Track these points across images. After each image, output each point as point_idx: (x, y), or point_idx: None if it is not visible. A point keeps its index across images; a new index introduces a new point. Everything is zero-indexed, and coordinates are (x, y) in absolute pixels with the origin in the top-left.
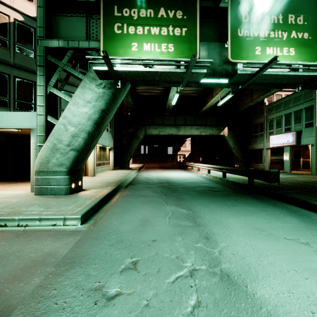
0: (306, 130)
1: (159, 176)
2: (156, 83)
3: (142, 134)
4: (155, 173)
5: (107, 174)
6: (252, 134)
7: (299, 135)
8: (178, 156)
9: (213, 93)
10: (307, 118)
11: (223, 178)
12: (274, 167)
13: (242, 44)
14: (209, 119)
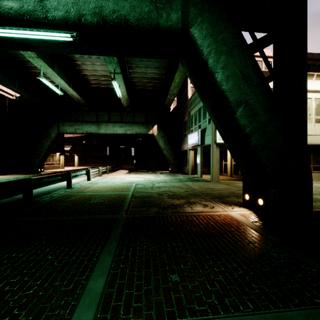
0: (209, 126)
1: None
2: None
3: (55, 132)
4: None
5: None
6: (183, 134)
7: (204, 133)
8: None
9: None
10: None
11: (67, 188)
12: None
13: None
14: (138, 116)
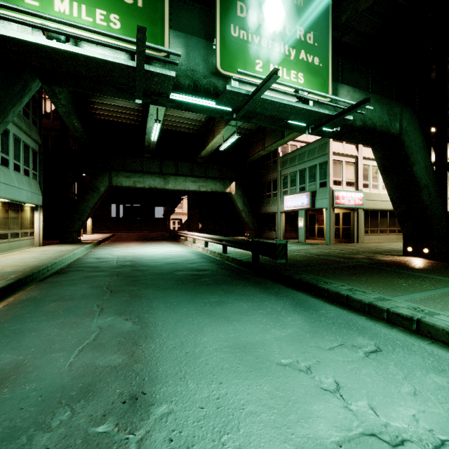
0: (321, 190)
1: (127, 253)
2: (96, 87)
3: (105, 185)
4: (123, 248)
5: (19, 255)
6: (265, 194)
7: (314, 196)
8: (171, 222)
9: (214, 131)
10: (322, 176)
11: (223, 253)
12: (289, 235)
13: (238, 50)
14: (212, 169)
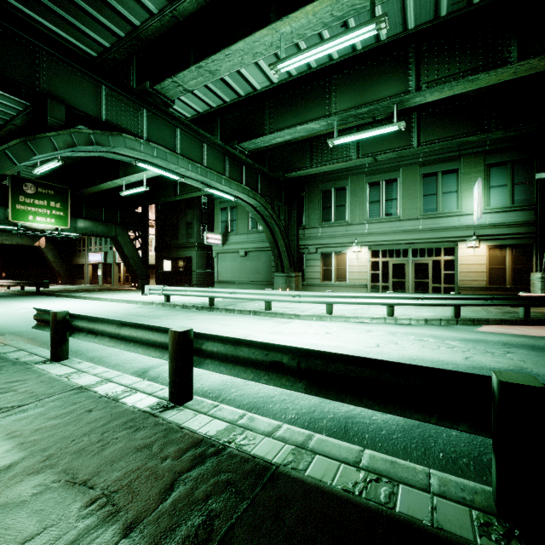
0: (110, 252)
1: None
2: None
3: None
4: None
5: None
6: (77, 248)
7: (107, 255)
8: None
9: None
10: (111, 243)
11: (21, 290)
12: (97, 281)
13: (20, 213)
14: None
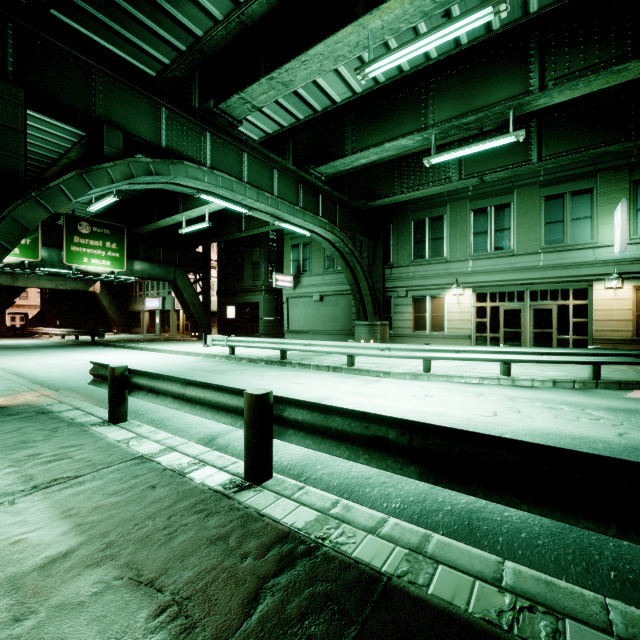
0: (169, 297)
1: None
2: None
3: None
4: None
5: None
6: (133, 293)
7: (165, 301)
8: (7, 317)
9: None
10: (169, 287)
11: (76, 340)
12: (155, 330)
13: (75, 255)
14: None
